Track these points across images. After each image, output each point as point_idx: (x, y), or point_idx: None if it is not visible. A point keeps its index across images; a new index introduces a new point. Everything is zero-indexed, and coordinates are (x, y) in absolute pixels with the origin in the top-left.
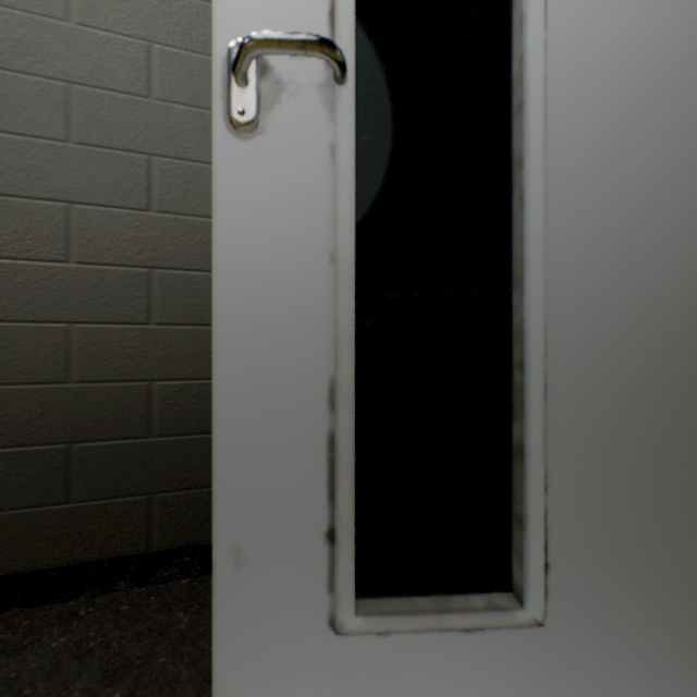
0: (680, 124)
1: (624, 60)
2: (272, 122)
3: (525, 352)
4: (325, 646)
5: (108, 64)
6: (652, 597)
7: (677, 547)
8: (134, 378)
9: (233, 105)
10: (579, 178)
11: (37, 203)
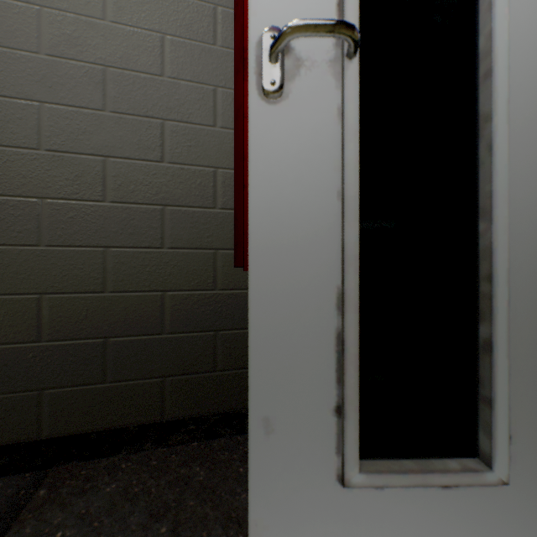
0: None
1: None
2: (293, 90)
3: (493, 267)
4: (333, 496)
5: (133, 52)
6: None
7: None
8: (152, 289)
9: (266, 77)
10: (535, 129)
11: (83, 157)
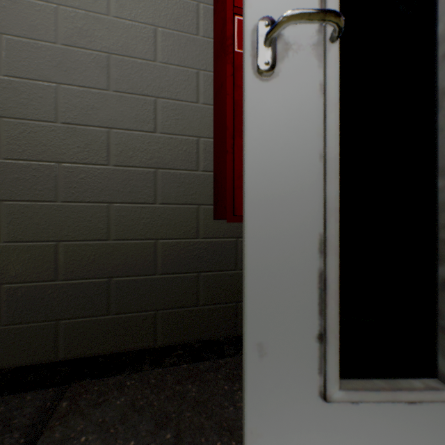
0: None
1: None
2: (282, 69)
3: None
4: (316, 409)
5: (131, 41)
6: None
7: None
8: (146, 237)
9: (261, 58)
10: None
11: (91, 128)
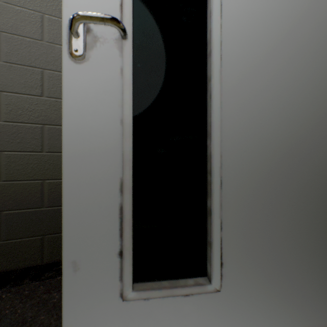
0: (280, 65)
1: (256, 35)
2: (92, 56)
3: (211, 166)
4: (118, 306)
5: (20, 23)
6: (268, 276)
7: (279, 253)
8: (34, 178)
9: (72, 46)
10: (236, 87)
11: None
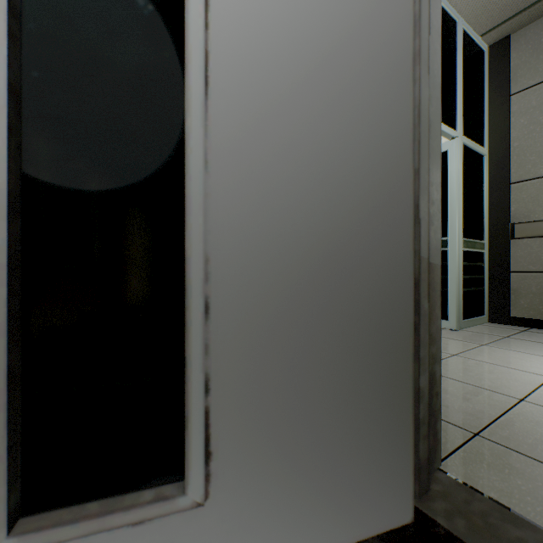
0: (315, 107)
1: (274, 51)
2: None
3: (187, 278)
4: None
5: None
6: (295, 463)
7: (313, 422)
8: None
9: None
10: (238, 137)
11: None
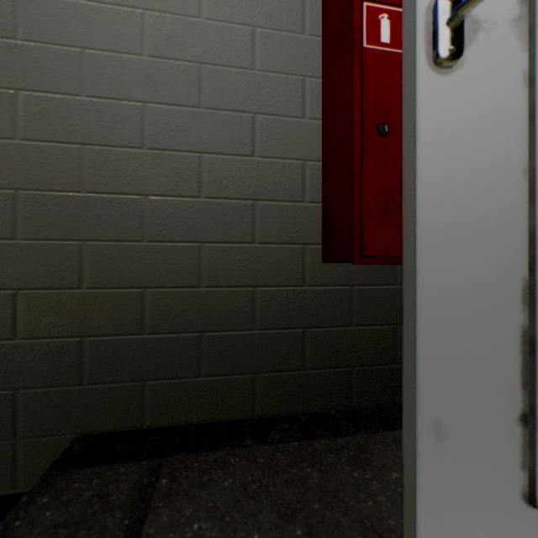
0: None
1: None
2: (469, 57)
3: None
4: (517, 516)
5: (225, 47)
6: None
7: None
8: (243, 284)
9: (443, 44)
10: None
11: (180, 154)
